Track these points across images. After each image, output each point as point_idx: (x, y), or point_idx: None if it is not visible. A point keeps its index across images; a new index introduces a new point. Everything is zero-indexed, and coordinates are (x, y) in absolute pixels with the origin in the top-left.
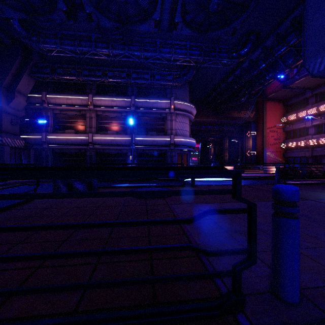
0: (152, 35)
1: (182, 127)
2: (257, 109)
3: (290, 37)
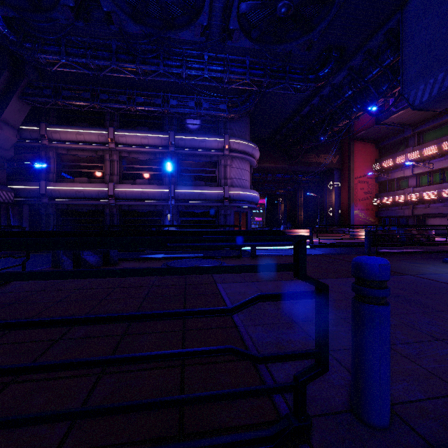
0: (198, 46)
1: (240, 176)
2: (341, 152)
3: (384, 56)
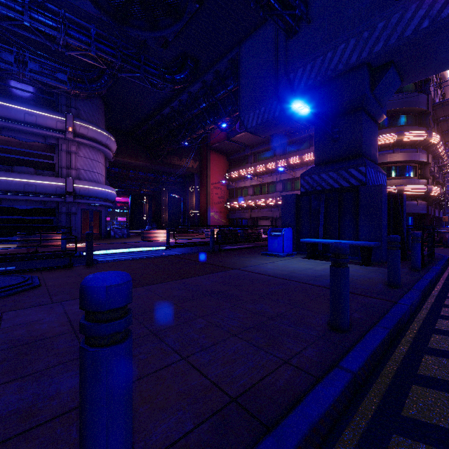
0: None
1: (91, 167)
2: (201, 159)
3: (229, 81)
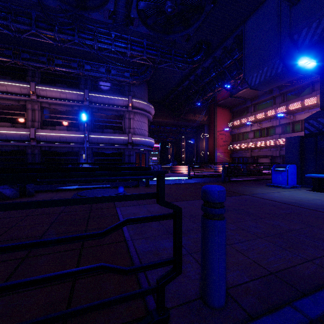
0: (106, 26)
1: (140, 126)
2: (209, 114)
3: (234, 52)
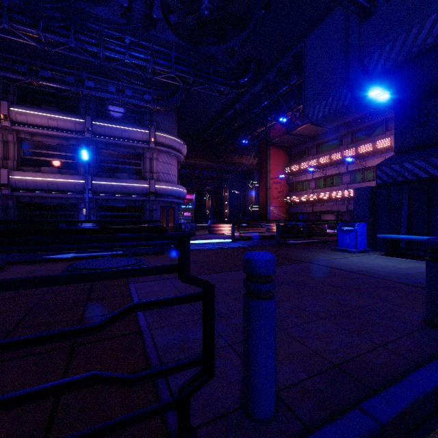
0: (117, 27)
1: (167, 170)
2: (260, 156)
3: (291, 76)
